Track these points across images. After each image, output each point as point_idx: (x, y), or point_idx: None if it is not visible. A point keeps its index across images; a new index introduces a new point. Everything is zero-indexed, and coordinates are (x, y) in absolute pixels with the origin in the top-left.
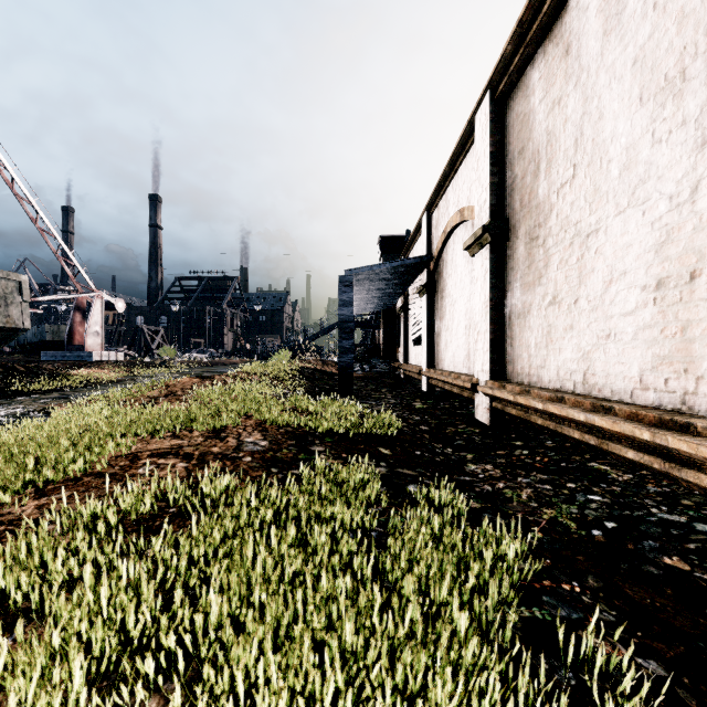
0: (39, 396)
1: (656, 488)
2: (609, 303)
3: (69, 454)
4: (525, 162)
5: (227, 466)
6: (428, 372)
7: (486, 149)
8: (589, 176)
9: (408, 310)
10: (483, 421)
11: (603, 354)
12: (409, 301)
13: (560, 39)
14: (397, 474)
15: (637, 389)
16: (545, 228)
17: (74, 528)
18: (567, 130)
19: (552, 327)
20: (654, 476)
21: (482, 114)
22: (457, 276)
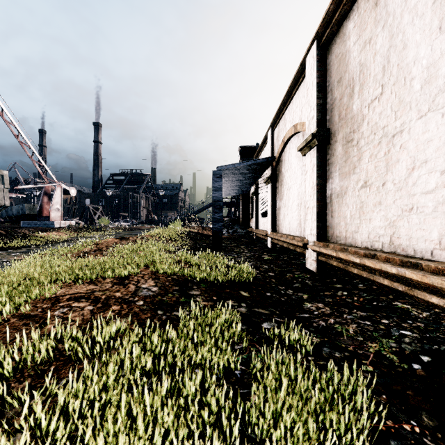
0: (12, 250)
1: None
2: (412, 184)
3: (3, 299)
4: (342, 88)
5: (123, 309)
6: (271, 235)
7: (314, 81)
8: (394, 92)
9: (258, 194)
10: (311, 269)
11: (407, 222)
12: (258, 188)
13: None
14: (254, 313)
15: (437, 249)
16: (358, 132)
17: None
18: (376, 61)
19: (364, 203)
20: None
21: (310, 57)
22: (292, 170)
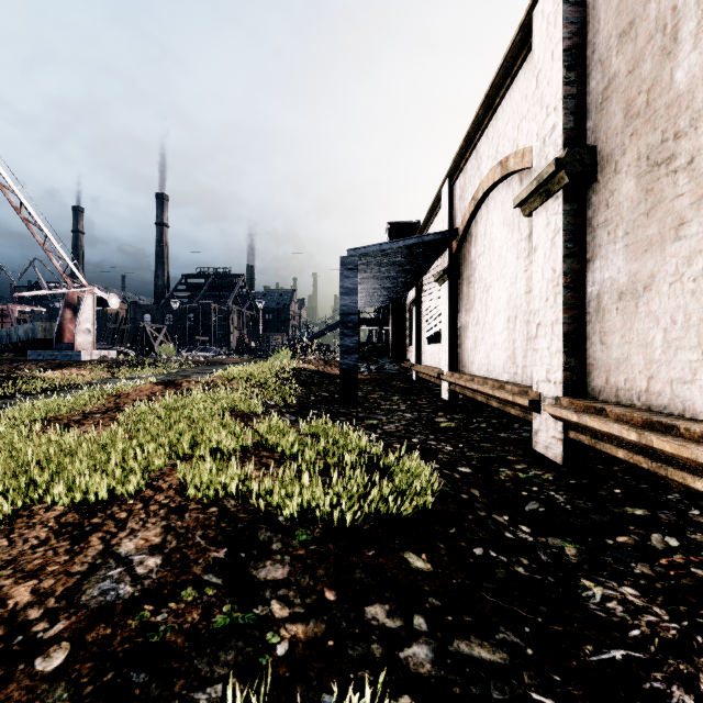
0: None
1: None
2: None
3: None
4: (637, 43)
5: None
6: (451, 377)
7: (556, 48)
8: None
9: (421, 304)
10: (549, 456)
11: None
12: (422, 292)
13: None
14: (459, 673)
15: None
16: (694, 135)
17: None
18: None
19: None
20: None
21: (547, 1)
22: (494, 253)
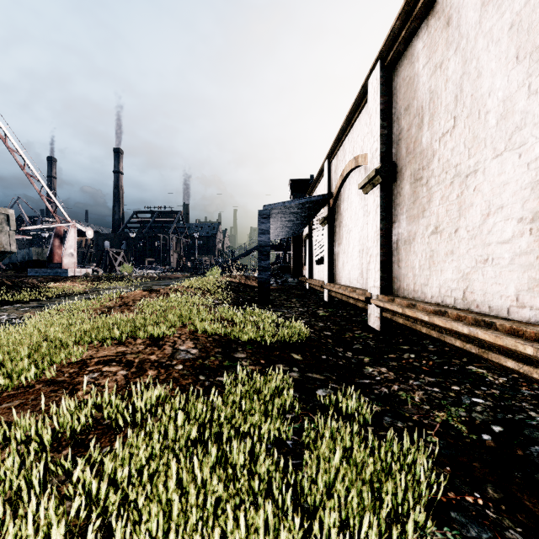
0: (21, 305)
1: (530, 391)
2: (487, 232)
3: (25, 363)
4: (410, 117)
5: (160, 374)
6: (328, 286)
7: (377, 107)
8: (468, 125)
9: (312, 237)
10: (374, 327)
11: (481, 275)
12: (313, 229)
13: (442, 13)
14: (307, 379)
15: (514, 306)
16: (428, 170)
17: (7, 448)
18: (448, 89)
19: (435, 252)
20: (525, 379)
21: (374, 79)
22: (352, 210)
